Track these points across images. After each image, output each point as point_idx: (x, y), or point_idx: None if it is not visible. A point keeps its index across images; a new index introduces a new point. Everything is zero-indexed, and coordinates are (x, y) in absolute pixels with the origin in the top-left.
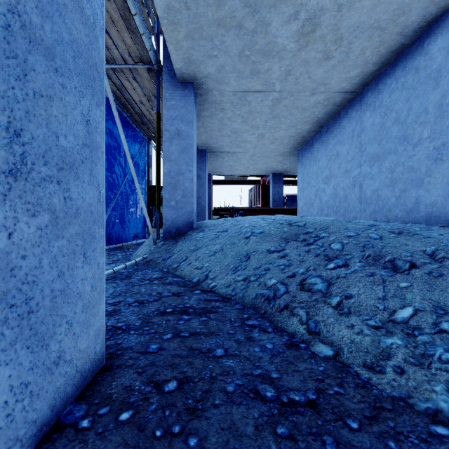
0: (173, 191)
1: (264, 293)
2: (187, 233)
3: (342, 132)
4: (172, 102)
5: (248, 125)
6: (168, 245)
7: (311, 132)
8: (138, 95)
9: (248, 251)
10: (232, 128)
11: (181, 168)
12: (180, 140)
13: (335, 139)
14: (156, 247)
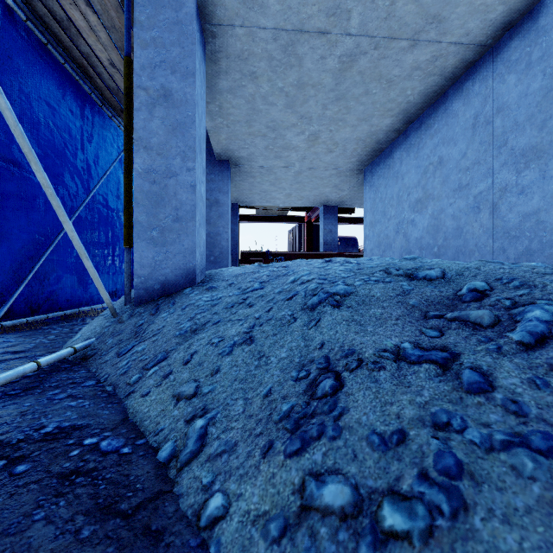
0: (155, 208)
1: None
2: (182, 291)
3: (450, 124)
4: (152, 33)
5: (295, 115)
6: (140, 317)
7: (391, 133)
8: (103, 46)
9: (326, 350)
10: (269, 118)
11: (171, 163)
12: (170, 109)
13: (436, 138)
14: (116, 321)
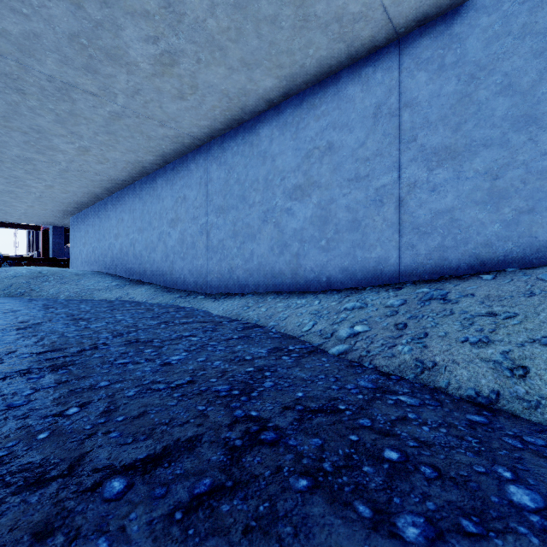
0: None
1: (16, 293)
2: None
3: (90, 220)
4: None
5: (17, 200)
6: None
7: (76, 211)
8: None
9: (11, 283)
10: (1, 199)
11: None
12: None
13: (87, 222)
14: None
